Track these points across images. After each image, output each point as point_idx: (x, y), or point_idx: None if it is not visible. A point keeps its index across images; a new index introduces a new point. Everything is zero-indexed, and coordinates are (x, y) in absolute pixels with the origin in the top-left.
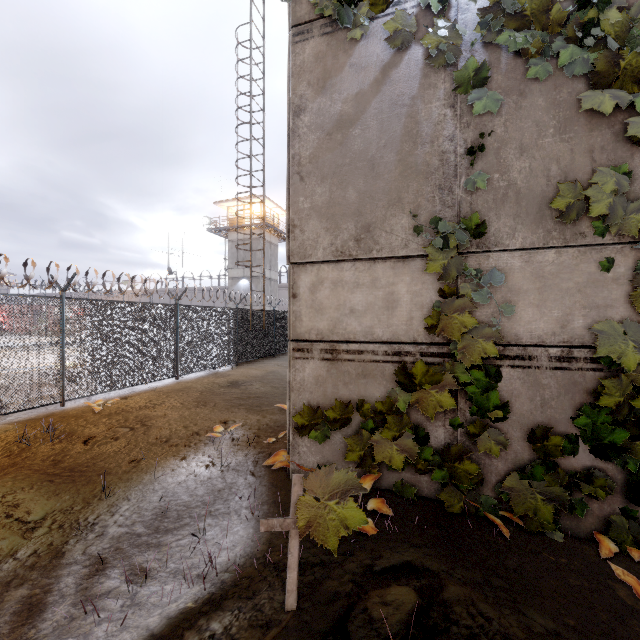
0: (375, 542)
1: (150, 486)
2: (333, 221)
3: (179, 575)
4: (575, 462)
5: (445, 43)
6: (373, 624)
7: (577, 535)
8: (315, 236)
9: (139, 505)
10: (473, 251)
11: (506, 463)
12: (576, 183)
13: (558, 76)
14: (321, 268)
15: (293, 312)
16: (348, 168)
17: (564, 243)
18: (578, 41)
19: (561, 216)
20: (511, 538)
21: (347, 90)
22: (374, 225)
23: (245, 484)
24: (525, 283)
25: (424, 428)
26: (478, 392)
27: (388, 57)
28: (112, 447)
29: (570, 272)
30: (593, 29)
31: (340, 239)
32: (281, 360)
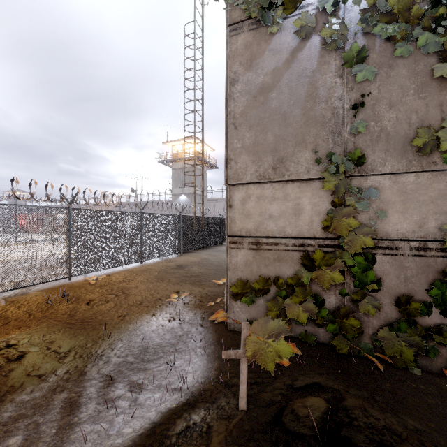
0: (291, 371)
1: (134, 332)
2: (257, 156)
3: (162, 388)
4: (429, 320)
5: (336, 34)
6: (300, 419)
7: (430, 371)
8: (245, 166)
9: (129, 344)
10: (355, 175)
11: (379, 320)
12: (430, 127)
13: (417, 54)
14: (249, 187)
15: (229, 217)
16: (268, 120)
17: (421, 169)
18: (432, 30)
19: (419, 150)
20: (384, 371)
21: (267, 67)
22: (286, 158)
23: (197, 332)
24: (393, 197)
25: (321, 296)
26: (359, 271)
27: (295, 44)
28: (105, 307)
29: (425, 189)
30: (443, 21)
31: (262, 168)
32: (210, 251)
